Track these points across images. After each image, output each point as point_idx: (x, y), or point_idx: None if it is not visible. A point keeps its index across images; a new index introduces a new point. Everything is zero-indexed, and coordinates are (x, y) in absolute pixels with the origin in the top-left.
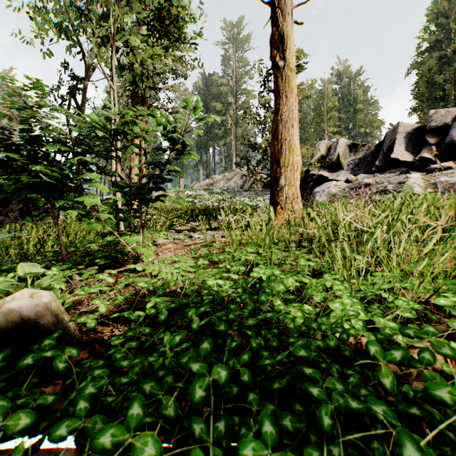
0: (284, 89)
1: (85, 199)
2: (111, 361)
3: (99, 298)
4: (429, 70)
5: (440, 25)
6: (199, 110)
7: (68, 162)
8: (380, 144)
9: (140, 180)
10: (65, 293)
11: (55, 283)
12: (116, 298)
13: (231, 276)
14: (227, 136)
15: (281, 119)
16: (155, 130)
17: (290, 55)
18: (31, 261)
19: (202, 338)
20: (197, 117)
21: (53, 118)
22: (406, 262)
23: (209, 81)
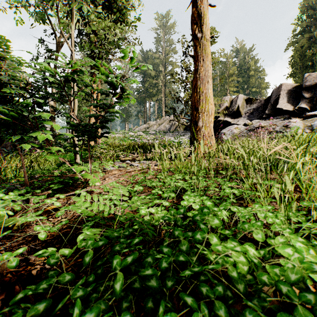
0: (201, 54)
1: (38, 134)
2: (25, 313)
3: (47, 220)
4: (301, 47)
5: (309, 15)
6: (135, 60)
7: (23, 102)
8: (268, 99)
9: (89, 120)
10: (15, 217)
11: (3, 209)
12: (61, 220)
13: (163, 203)
14: (159, 94)
15: (199, 77)
16: (99, 77)
17: (206, 29)
18: (1, 185)
19: (129, 293)
20: (133, 66)
21: (16, 68)
22: (314, 188)
23: (146, 56)
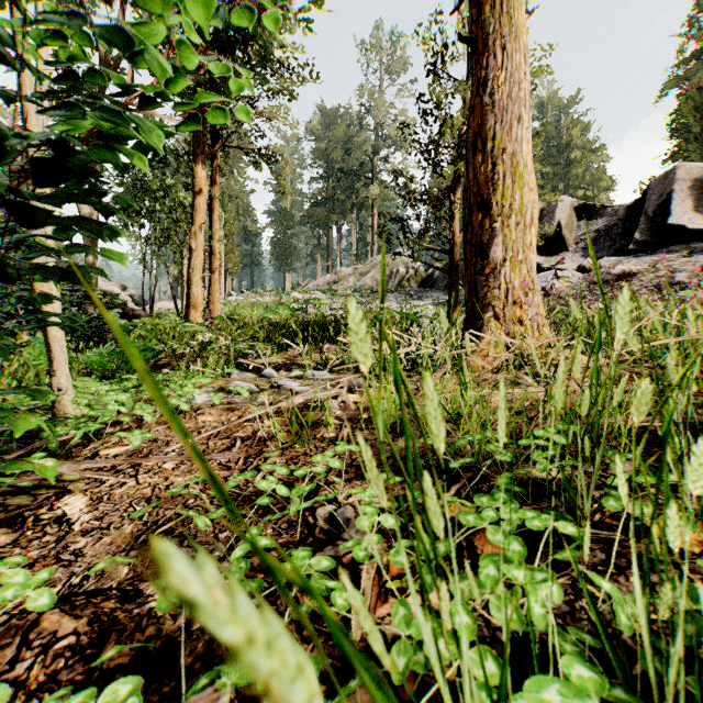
0: (499, 31)
1: None
2: None
3: None
4: (698, 89)
5: None
6: None
7: None
8: (637, 205)
9: None
10: None
11: None
12: None
13: None
14: (360, 205)
15: (492, 102)
16: None
17: None
18: None
19: None
20: None
21: None
22: None
23: (331, 119)
